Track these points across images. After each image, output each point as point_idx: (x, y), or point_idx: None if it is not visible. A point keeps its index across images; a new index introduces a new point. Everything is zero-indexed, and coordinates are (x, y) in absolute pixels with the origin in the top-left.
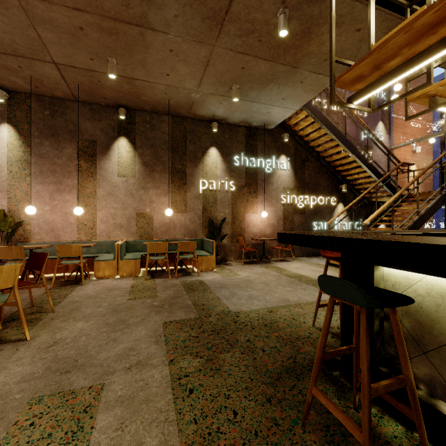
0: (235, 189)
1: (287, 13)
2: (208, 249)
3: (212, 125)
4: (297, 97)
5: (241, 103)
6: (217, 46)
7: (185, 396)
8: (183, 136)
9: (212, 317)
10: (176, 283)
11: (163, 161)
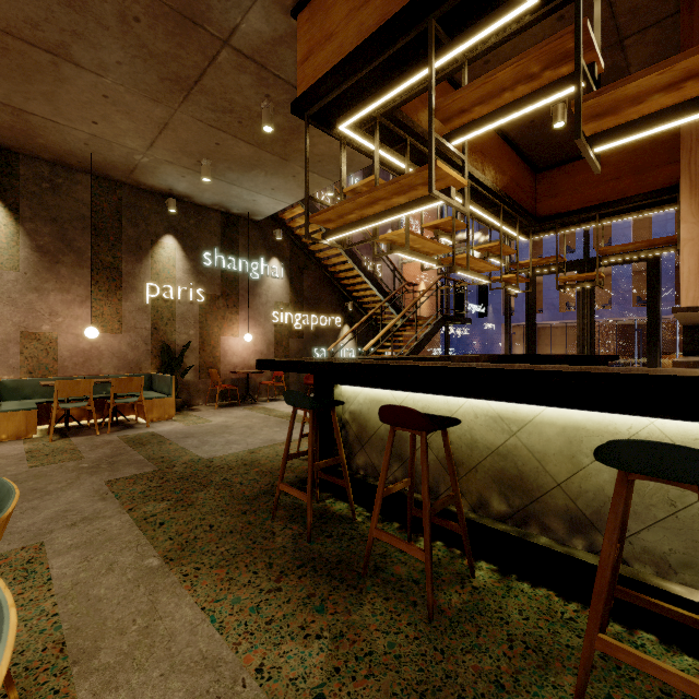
0: (205, 301)
1: (272, 109)
2: (161, 388)
3: (169, 202)
4: (291, 190)
5: (215, 182)
6: (180, 111)
7: (155, 528)
8: (116, 211)
9: (177, 467)
10: (112, 440)
11: (77, 247)
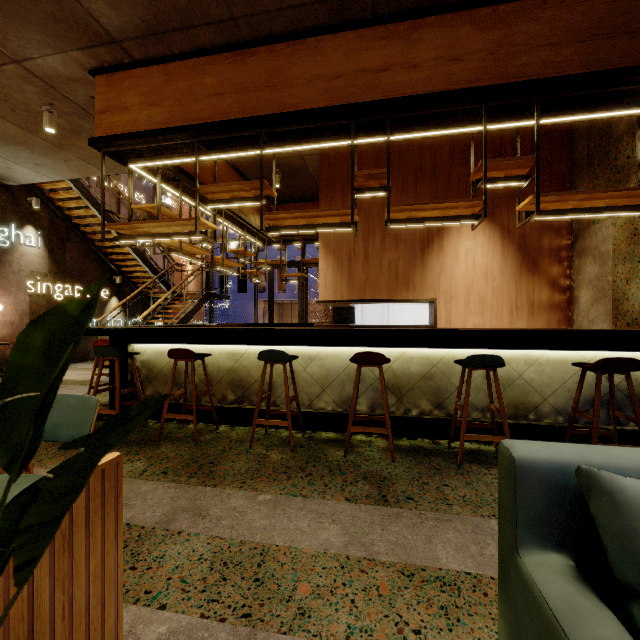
0: None
1: (56, 115)
2: None
3: None
4: (59, 170)
5: None
6: None
7: None
8: None
9: None
10: None
11: None
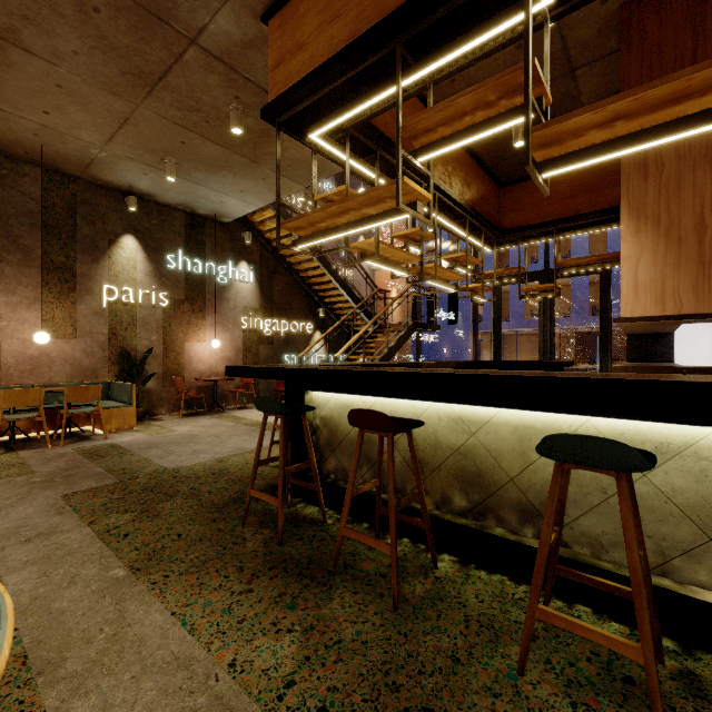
0: (168, 305)
1: (241, 111)
2: (120, 397)
3: (129, 200)
4: (261, 193)
5: (180, 181)
6: (143, 107)
7: (119, 539)
8: (69, 207)
9: (140, 478)
10: (66, 452)
11: (24, 245)
